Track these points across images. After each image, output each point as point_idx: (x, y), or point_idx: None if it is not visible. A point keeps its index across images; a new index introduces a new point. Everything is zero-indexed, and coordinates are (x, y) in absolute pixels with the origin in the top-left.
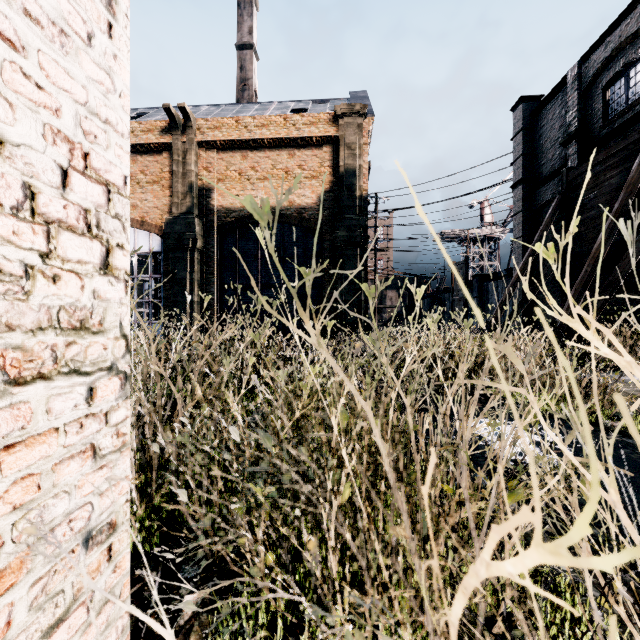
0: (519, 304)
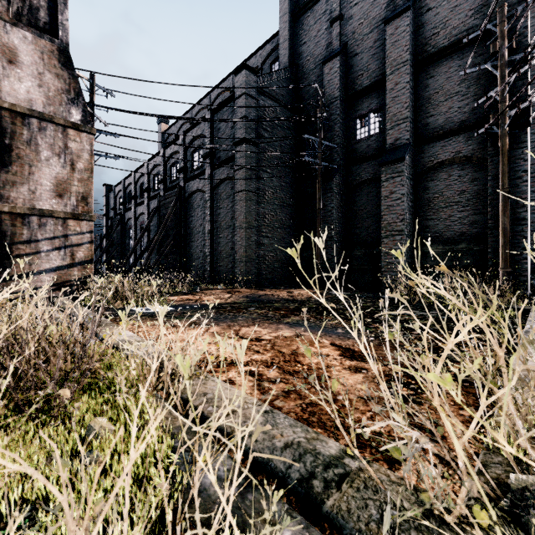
0: (95, 261)
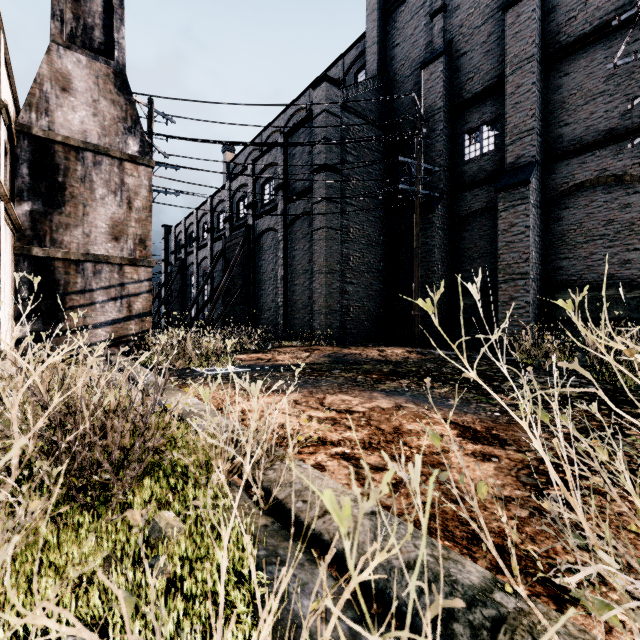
0: (153, 313)
